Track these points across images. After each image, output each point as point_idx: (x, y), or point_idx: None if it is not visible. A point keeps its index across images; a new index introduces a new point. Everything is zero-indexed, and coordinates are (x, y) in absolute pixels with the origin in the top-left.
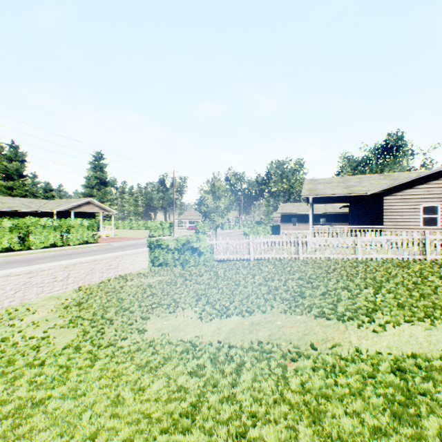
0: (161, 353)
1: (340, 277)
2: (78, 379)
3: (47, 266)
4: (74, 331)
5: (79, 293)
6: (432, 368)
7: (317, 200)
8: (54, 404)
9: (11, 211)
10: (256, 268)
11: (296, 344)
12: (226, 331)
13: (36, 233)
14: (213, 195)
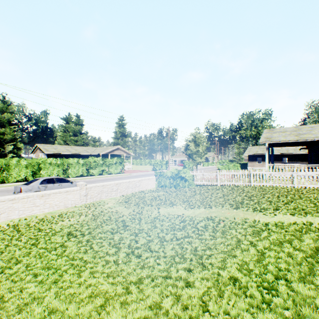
0: (168, 217)
1: (272, 196)
2: (138, 221)
3: (109, 183)
4: (128, 210)
5: (123, 197)
6: (281, 225)
7: (274, 145)
8: (134, 225)
9: (79, 154)
10: (220, 190)
11: (227, 217)
12: (197, 213)
13: (94, 167)
14: (195, 143)
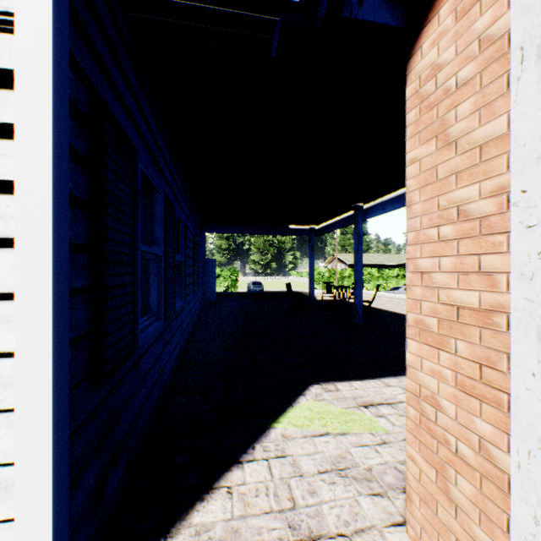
0: None
1: None
2: None
3: None
4: None
5: None
6: None
7: None
8: None
9: (380, 264)
10: None
11: None
12: None
13: None
14: None
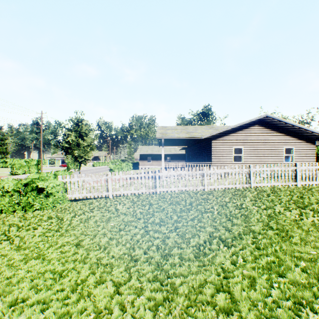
0: None
1: (201, 215)
2: None
3: None
4: None
5: None
6: None
7: (167, 142)
8: None
9: None
10: (113, 208)
11: None
12: None
13: None
14: (76, 133)
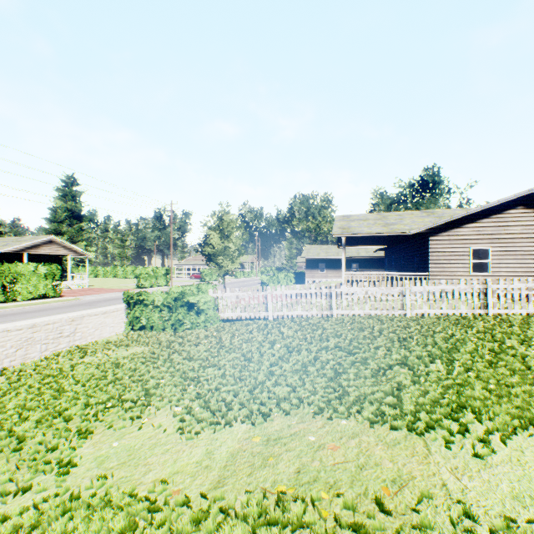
0: None
1: (390, 343)
2: None
3: None
4: None
5: None
6: None
7: (350, 241)
8: None
9: None
10: (276, 331)
11: (350, 500)
12: (221, 462)
13: None
14: (221, 232)
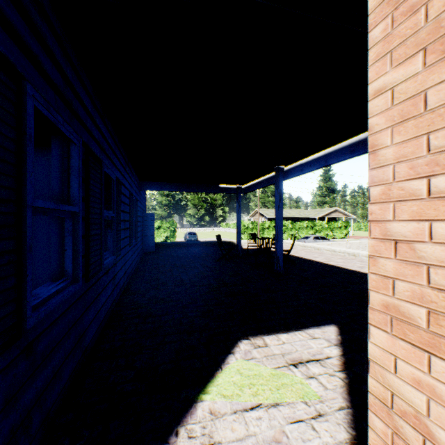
0: None
1: None
2: None
3: (363, 241)
4: None
5: None
6: None
7: None
8: None
9: (293, 218)
10: None
11: None
12: None
13: (318, 230)
14: None
